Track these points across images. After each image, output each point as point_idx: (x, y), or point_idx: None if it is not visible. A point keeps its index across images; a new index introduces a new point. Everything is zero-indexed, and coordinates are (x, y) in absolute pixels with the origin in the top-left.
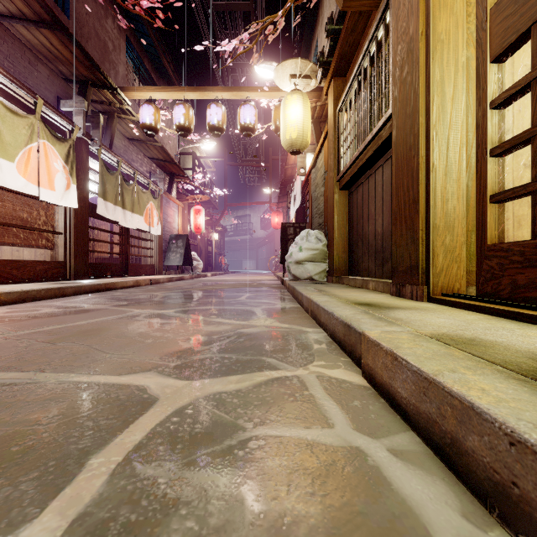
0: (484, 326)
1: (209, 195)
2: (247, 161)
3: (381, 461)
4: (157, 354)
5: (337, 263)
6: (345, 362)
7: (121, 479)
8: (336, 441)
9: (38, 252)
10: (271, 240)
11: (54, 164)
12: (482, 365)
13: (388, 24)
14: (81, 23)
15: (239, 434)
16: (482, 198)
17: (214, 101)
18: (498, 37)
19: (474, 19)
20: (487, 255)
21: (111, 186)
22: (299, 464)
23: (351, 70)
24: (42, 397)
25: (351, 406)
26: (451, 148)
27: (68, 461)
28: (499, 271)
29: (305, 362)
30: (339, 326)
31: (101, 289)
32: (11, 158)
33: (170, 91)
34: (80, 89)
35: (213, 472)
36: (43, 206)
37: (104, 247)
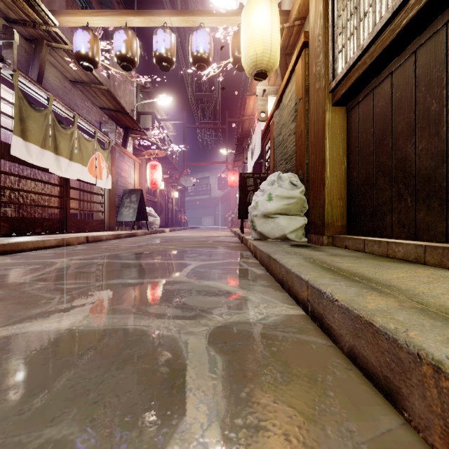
0: None
1: (169, 155)
2: (205, 123)
3: None
4: None
5: (330, 215)
6: None
7: None
8: None
9: None
10: (227, 198)
11: None
12: None
13: None
14: None
15: None
16: None
17: (161, 26)
18: None
19: None
20: None
21: (36, 125)
22: None
23: None
24: None
25: None
26: None
27: None
28: None
29: None
30: None
31: None
32: None
33: (110, 15)
34: None
35: None
36: None
37: (58, 202)
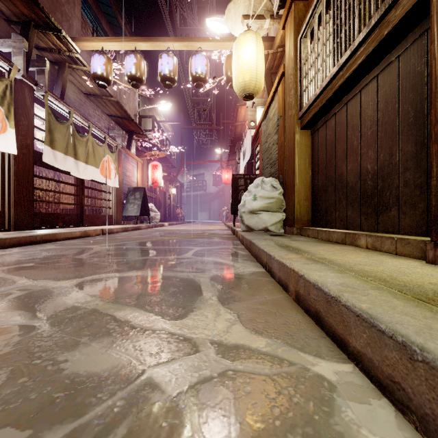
0: None
1: (167, 154)
2: (201, 125)
3: None
4: None
5: (298, 212)
6: None
7: None
8: None
9: None
10: (222, 194)
11: None
12: None
13: None
14: None
15: None
16: None
17: (165, 51)
18: None
19: None
20: None
21: (60, 135)
22: None
23: None
24: None
25: None
26: None
27: None
28: None
29: None
30: None
31: (36, 241)
32: None
33: (122, 42)
34: (22, 30)
35: None
36: None
37: (68, 199)
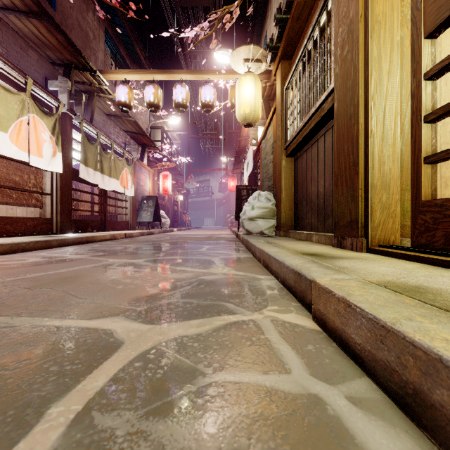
0: (424, 274)
1: (175, 162)
2: (207, 134)
3: (341, 410)
4: (125, 299)
5: (284, 219)
6: (296, 306)
7: (78, 431)
8: (294, 388)
9: (29, 210)
10: (227, 201)
11: (42, 134)
12: (436, 313)
13: (329, 12)
14: (66, 15)
15: (199, 380)
16: (416, 159)
17: (179, 82)
18: (432, 15)
19: (407, 3)
20: (421, 210)
21: (91, 154)
22: (258, 414)
23: (296, 53)
24: (14, 341)
25: (305, 350)
26: (387, 116)
27: (27, 410)
28: (433, 224)
29: (260, 307)
30: (289, 274)
31: (83, 241)
32: (4, 129)
33: (142, 74)
34: (65, 71)
35: (172, 423)
36: (33, 171)
37: (86, 206)
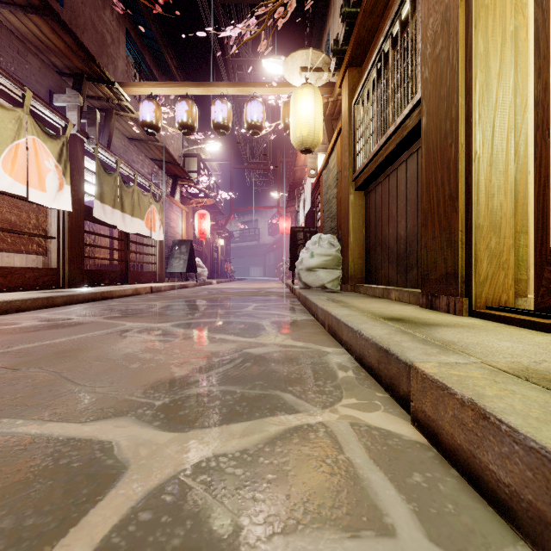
0: None
1: (214, 199)
2: (254, 164)
3: None
4: (140, 386)
5: (353, 269)
6: (383, 399)
7: None
8: None
9: (29, 258)
10: (279, 246)
11: (45, 162)
12: None
13: (413, 0)
14: (76, 12)
15: None
16: (542, 190)
17: (219, 98)
18: None
19: None
20: (550, 260)
21: (109, 188)
22: None
23: (368, 58)
24: None
25: (411, 485)
26: (498, 133)
27: None
28: None
29: (331, 400)
30: (370, 349)
31: (97, 298)
32: None
33: (172, 87)
34: (75, 83)
35: None
36: (33, 209)
37: (104, 253)
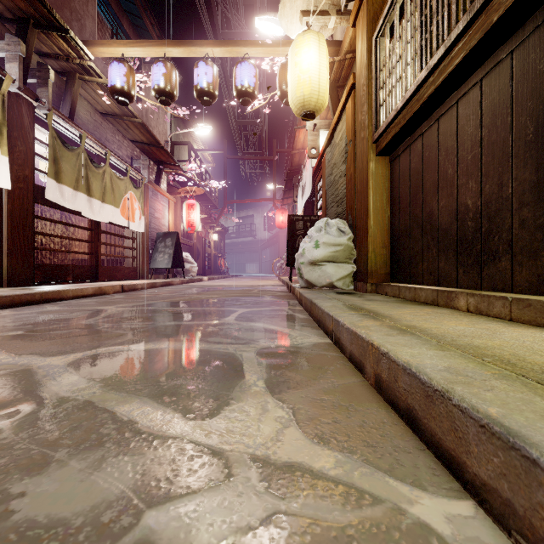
0: None
1: (207, 191)
2: (249, 154)
3: None
4: None
5: (373, 263)
6: None
7: None
8: None
9: None
10: (275, 241)
11: None
12: None
13: None
14: None
15: None
16: None
17: (202, 58)
18: None
19: None
20: None
21: (69, 166)
22: None
23: None
24: None
25: None
26: None
27: None
28: None
29: None
30: None
31: (35, 300)
32: None
33: (147, 46)
34: (19, 30)
35: None
36: None
37: (82, 246)
